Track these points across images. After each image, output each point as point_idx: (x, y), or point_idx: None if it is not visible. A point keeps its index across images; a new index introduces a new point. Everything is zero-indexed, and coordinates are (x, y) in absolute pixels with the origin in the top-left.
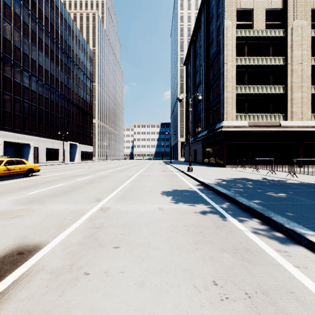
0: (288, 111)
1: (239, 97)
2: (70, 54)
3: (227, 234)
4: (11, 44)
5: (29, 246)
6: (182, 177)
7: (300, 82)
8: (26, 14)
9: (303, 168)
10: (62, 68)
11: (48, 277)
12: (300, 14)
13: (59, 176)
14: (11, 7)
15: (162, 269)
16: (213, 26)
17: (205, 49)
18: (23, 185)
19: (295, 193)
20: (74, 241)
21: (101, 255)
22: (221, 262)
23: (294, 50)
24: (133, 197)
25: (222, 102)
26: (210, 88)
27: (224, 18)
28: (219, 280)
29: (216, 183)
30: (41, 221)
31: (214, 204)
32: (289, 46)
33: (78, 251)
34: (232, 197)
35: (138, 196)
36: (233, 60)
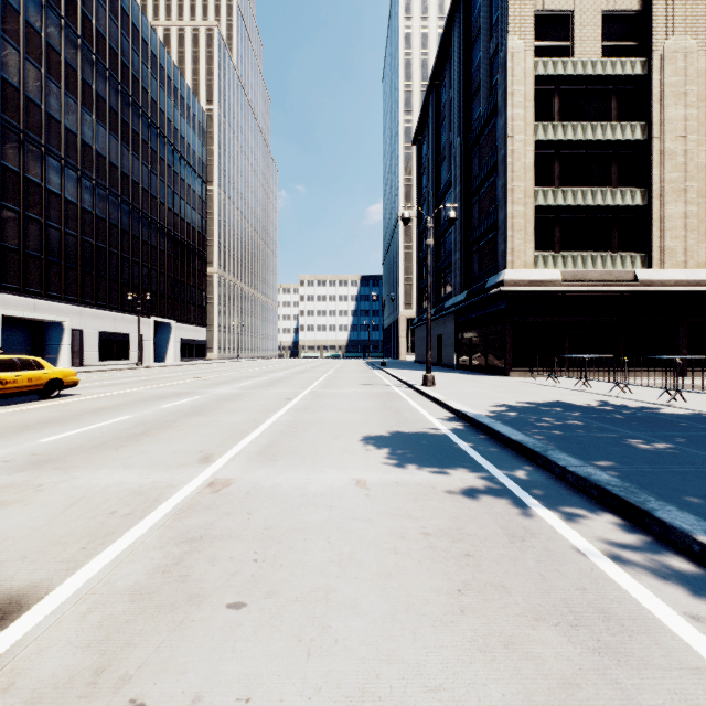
0: (654, 247)
1: (541, 214)
2: (154, 120)
3: (540, 560)
4: (19, 95)
5: None
6: (412, 401)
7: (682, 180)
8: (55, 25)
9: (688, 377)
10: (137, 151)
11: None
12: (682, 22)
13: (122, 397)
14: (18, 10)
15: (366, 687)
16: (481, 54)
17: (463, 106)
18: (33, 419)
19: (692, 442)
20: (122, 586)
21: (191, 635)
22: (537, 660)
23: (667, 106)
24: (293, 450)
25: (502, 225)
26: (474, 196)
27: (507, 34)
28: None
29: (493, 414)
30: (47, 521)
31: (494, 470)
32: (656, 97)
33: (126, 618)
34: (538, 451)
35: (304, 447)
36: (526, 129)
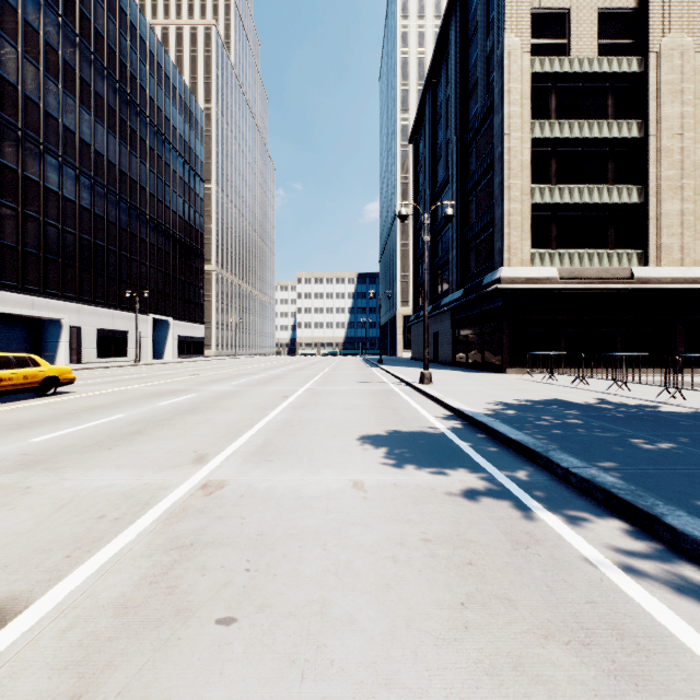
0: (651, 244)
1: (537, 211)
2: (153, 118)
3: (546, 569)
4: (17, 93)
5: None
6: (409, 398)
7: (679, 177)
8: (53, 24)
9: (685, 374)
10: (136, 149)
11: None
12: (679, 20)
13: (119, 394)
14: (16, 9)
15: None
16: (478, 52)
17: (460, 104)
18: (27, 417)
19: (695, 441)
20: (106, 598)
21: (176, 655)
22: (549, 685)
23: (663, 104)
24: (289, 450)
25: (499, 223)
26: (471, 193)
27: (504, 32)
28: None
29: (491, 413)
30: (33, 526)
31: (495, 471)
32: (653, 95)
33: (108, 636)
34: (539, 452)
35: (300, 447)
36: (523, 126)
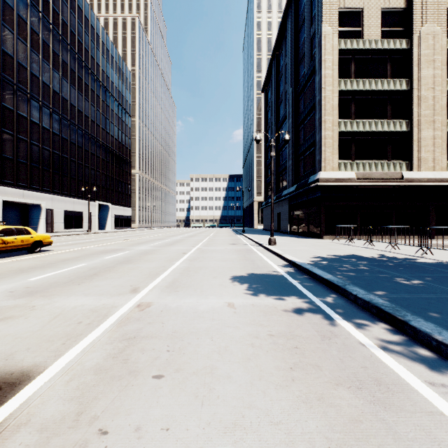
0: (414, 157)
1: (343, 136)
2: (98, 76)
3: (340, 350)
4: (13, 61)
5: (13, 374)
6: (261, 254)
7: (432, 115)
8: (36, 17)
9: (436, 239)
10: (88, 96)
11: (35, 440)
12: (432, 16)
13: (80, 252)
14: (13, 7)
15: (236, 422)
16: (305, 35)
17: (294, 68)
18: (25, 266)
19: (435, 280)
20: (89, 365)
21: (132, 393)
22: (337, 407)
23: (422, 68)
24: (188, 285)
25: (318, 143)
26: (301, 125)
27: (321, 23)
28: (340, 447)
29: (312, 263)
30: (40, 327)
31: (313, 297)
32: (415, 63)
33: (93, 384)
34: (340, 285)
35: (195, 283)
36: (333, 83)
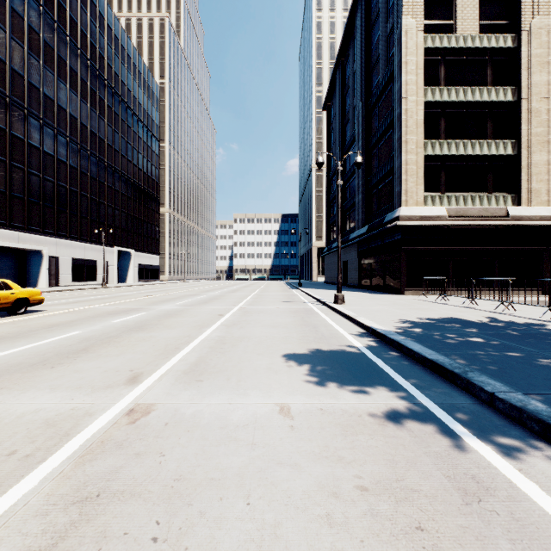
0: (523, 188)
1: (429, 162)
2: (117, 90)
3: (513, 538)
4: (5, 66)
5: None
6: (326, 316)
7: (546, 133)
8: (35, 12)
9: None
10: (103, 114)
11: None
12: (546, 4)
13: (80, 313)
14: None
15: None
16: (380, 33)
17: (365, 76)
18: None
19: None
20: None
21: None
22: None
23: (533, 73)
24: (219, 368)
25: (398, 171)
26: (374, 148)
27: (402, 14)
28: None
29: (401, 331)
30: None
31: (417, 393)
32: (524, 66)
33: None
34: (458, 373)
35: (230, 365)
36: (418, 92)
